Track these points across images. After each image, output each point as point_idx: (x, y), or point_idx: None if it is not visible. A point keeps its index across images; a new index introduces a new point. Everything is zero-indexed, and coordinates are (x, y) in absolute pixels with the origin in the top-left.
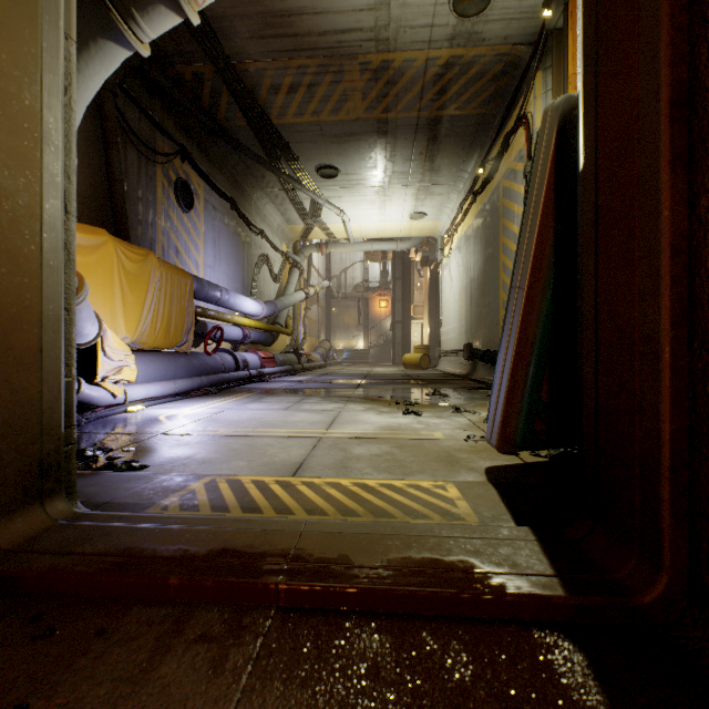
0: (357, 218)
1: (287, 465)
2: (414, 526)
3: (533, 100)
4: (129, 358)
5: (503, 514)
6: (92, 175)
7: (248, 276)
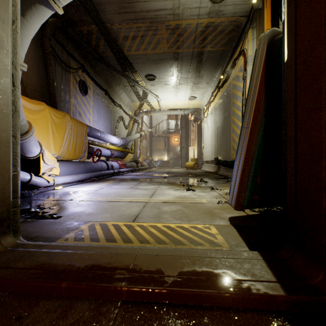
0: (164, 99)
1: (130, 216)
2: (196, 251)
3: (247, 42)
4: (55, 164)
5: (241, 243)
6: (39, 77)
7: (113, 126)
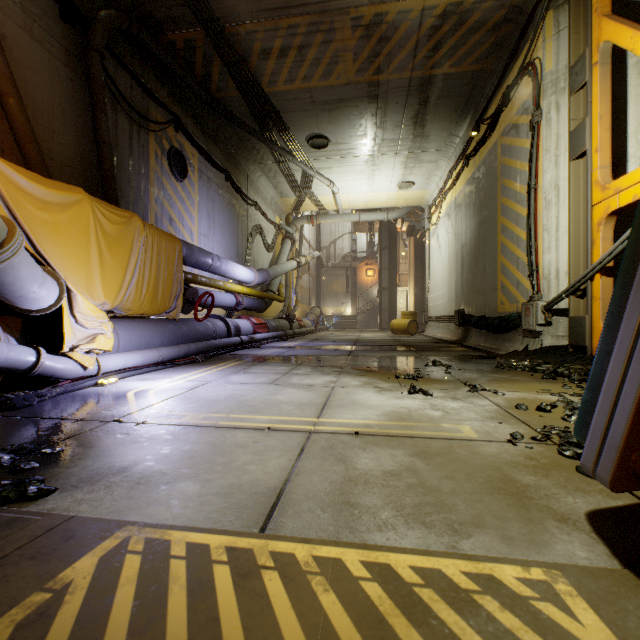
0: (346, 189)
1: (258, 496)
2: None
3: (542, 43)
4: (104, 325)
5: None
6: (79, 139)
7: (242, 245)
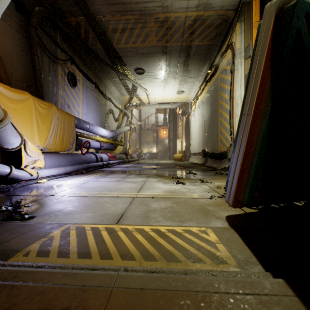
0: (153, 93)
1: (114, 216)
2: (198, 280)
3: (235, 36)
4: (40, 156)
5: (251, 257)
6: (25, 67)
7: (103, 119)
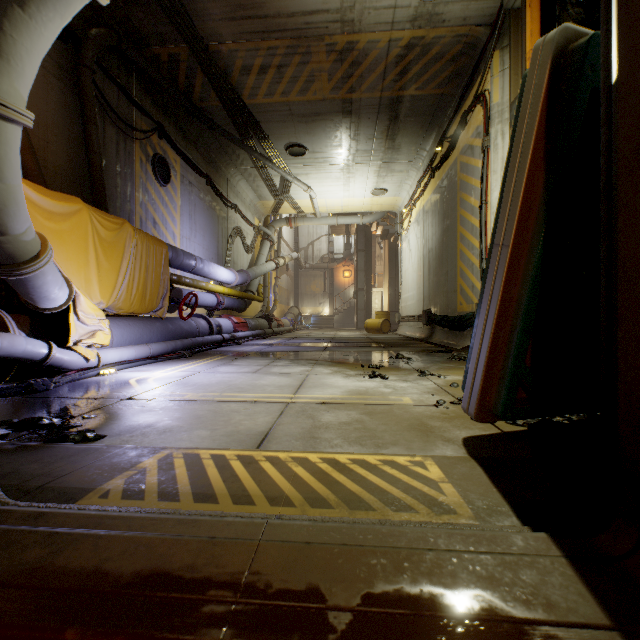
0: (323, 194)
1: (252, 435)
2: (402, 532)
3: (490, 78)
4: (102, 322)
5: (500, 504)
6: (71, 148)
7: (222, 247)
